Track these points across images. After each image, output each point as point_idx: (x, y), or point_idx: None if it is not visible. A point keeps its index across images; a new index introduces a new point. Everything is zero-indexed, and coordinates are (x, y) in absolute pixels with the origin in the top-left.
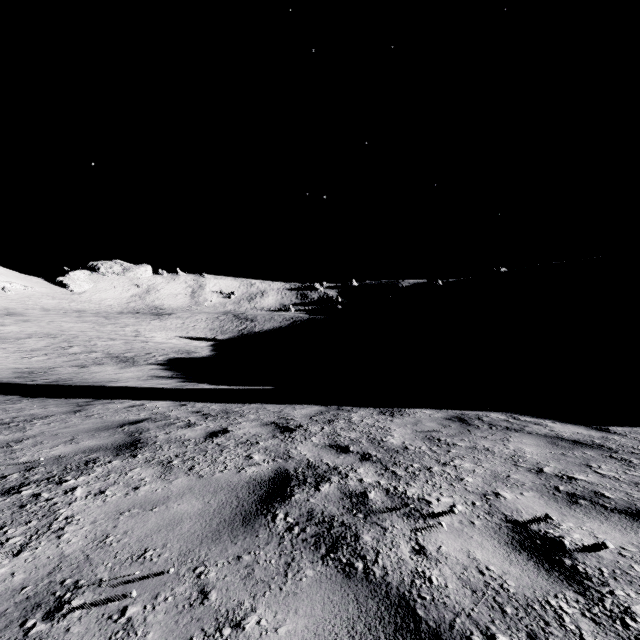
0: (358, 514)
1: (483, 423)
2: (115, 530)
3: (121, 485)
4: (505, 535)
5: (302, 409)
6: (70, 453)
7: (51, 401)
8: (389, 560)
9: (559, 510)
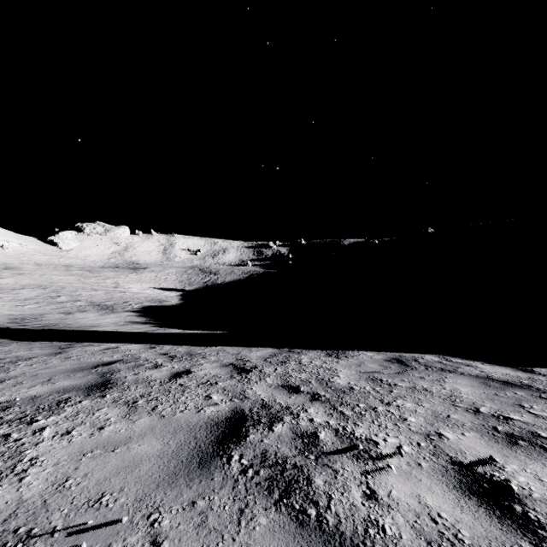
0: (310, 455)
1: (419, 364)
2: (76, 472)
3: (87, 425)
4: (452, 478)
5: (257, 351)
6: (45, 393)
7: (37, 344)
8: (341, 506)
9: (501, 451)
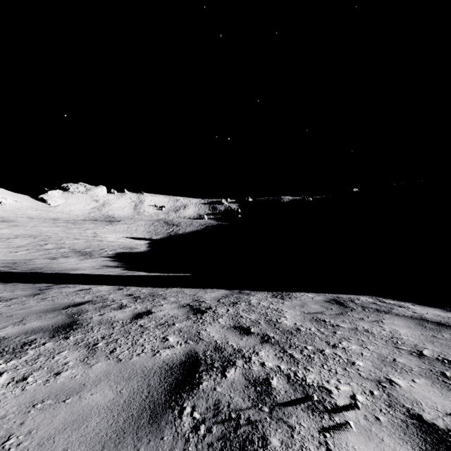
0: (263, 407)
1: (356, 305)
2: (20, 428)
3: (45, 370)
4: (416, 437)
5: (212, 292)
6: (14, 334)
7: (20, 286)
8: None
9: None
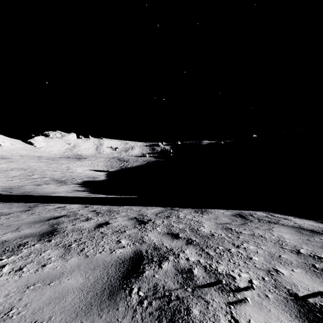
0: (188, 288)
1: (254, 218)
2: (19, 303)
3: (35, 263)
4: (293, 308)
5: (152, 209)
6: (12, 238)
7: (15, 204)
8: None
9: (322, 285)
